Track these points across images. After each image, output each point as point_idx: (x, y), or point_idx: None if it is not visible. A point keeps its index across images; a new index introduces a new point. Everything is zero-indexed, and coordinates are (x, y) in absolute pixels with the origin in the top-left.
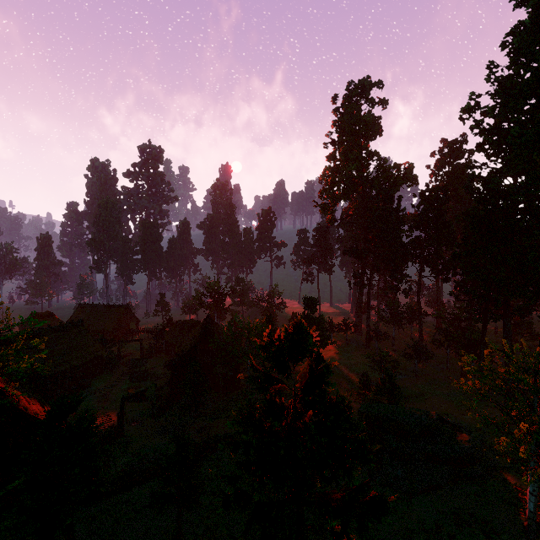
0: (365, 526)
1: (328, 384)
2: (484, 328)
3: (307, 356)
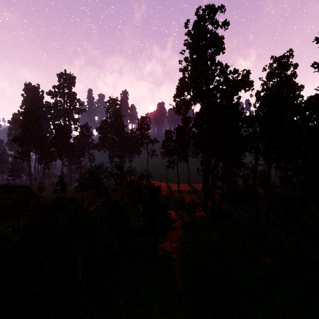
0: None
1: None
2: None
3: None
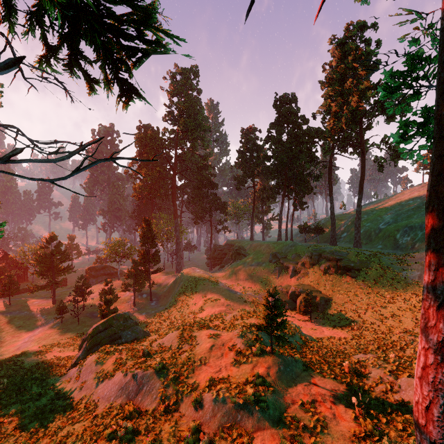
0: (69, 272)
1: (61, 246)
2: None
3: (56, 241)
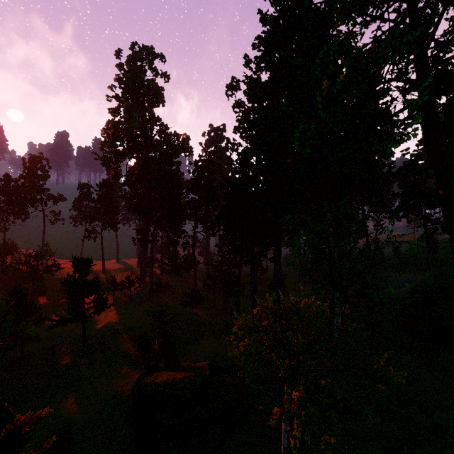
0: None
1: None
2: (240, 272)
3: None
